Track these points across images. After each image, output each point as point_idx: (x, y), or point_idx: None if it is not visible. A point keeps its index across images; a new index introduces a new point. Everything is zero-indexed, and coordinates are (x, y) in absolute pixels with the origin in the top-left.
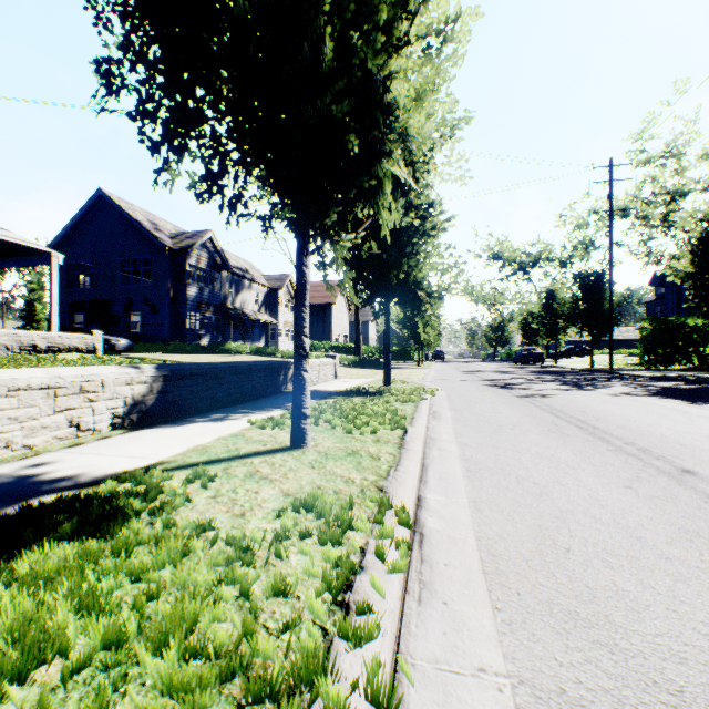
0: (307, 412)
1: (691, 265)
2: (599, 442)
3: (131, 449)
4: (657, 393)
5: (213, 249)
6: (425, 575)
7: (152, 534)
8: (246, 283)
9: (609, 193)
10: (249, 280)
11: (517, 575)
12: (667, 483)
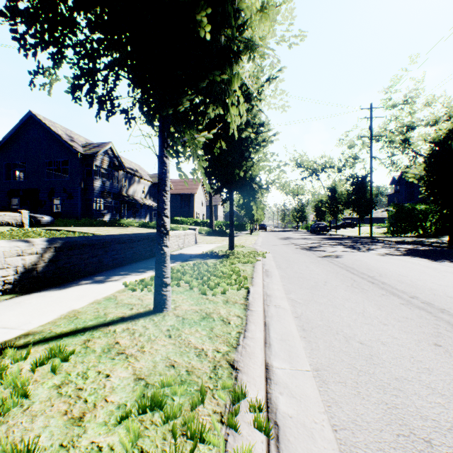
0: (167, 281)
1: (424, 170)
2: (392, 296)
3: (7, 317)
4: (408, 253)
5: (112, 155)
6: None
7: None
8: (136, 178)
9: (370, 125)
10: (138, 177)
11: None
12: None
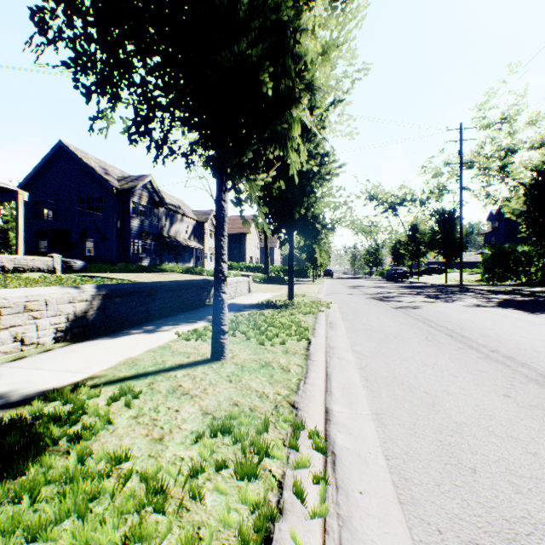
0: (225, 328)
1: (524, 205)
2: (470, 350)
3: (68, 362)
4: (501, 305)
5: (152, 190)
6: (343, 508)
7: (63, 471)
8: (179, 216)
9: (459, 149)
10: (181, 215)
11: (433, 505)
12: (539, 391)
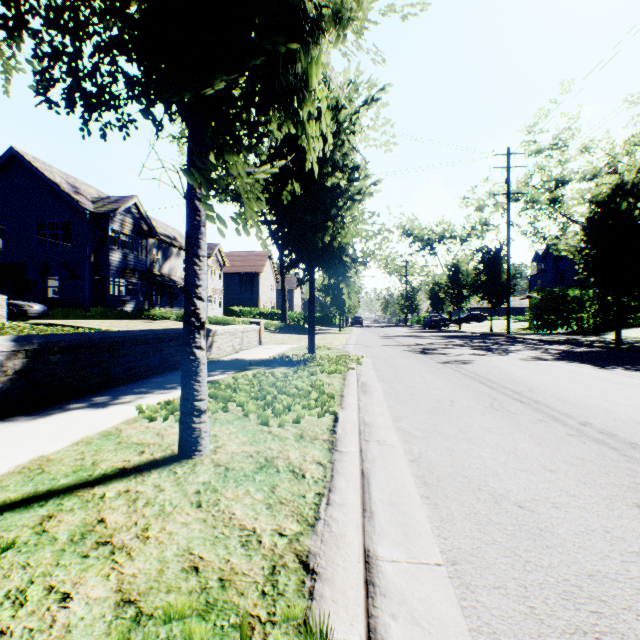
0: (202, 406)
1: (582, 241)
2: (554, 423)
3: None
4: (563, 357)
5: (138, 215)
6: None
7: None
8: (174, 250)
9: (507, 178)
10: (177, 248)
11: None
12: None
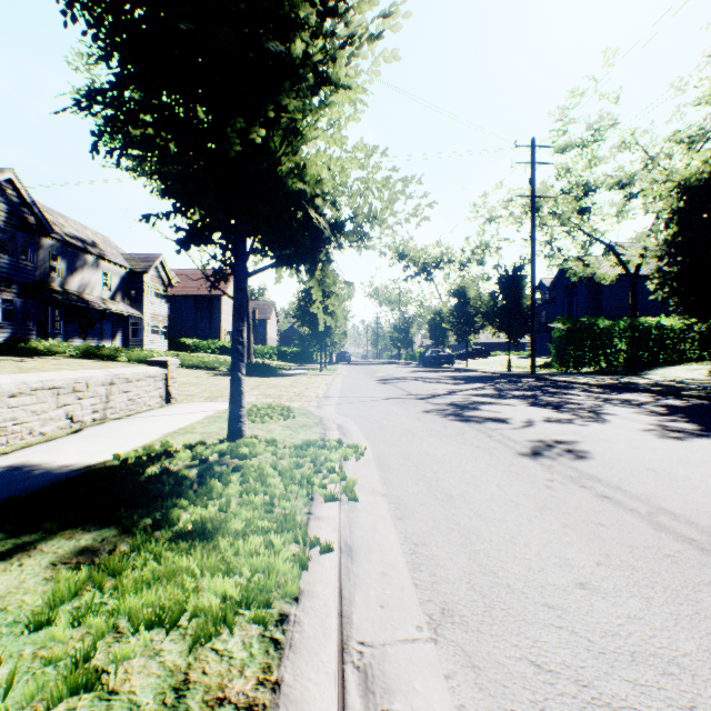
0: None
1: (665, 243)
2: None
3: None
4: (709, 426)
5: (18, 200)
6: None
7: None
8: (89, 258)
9: (532, 176)
10: (94, 256)
11: None
12: None
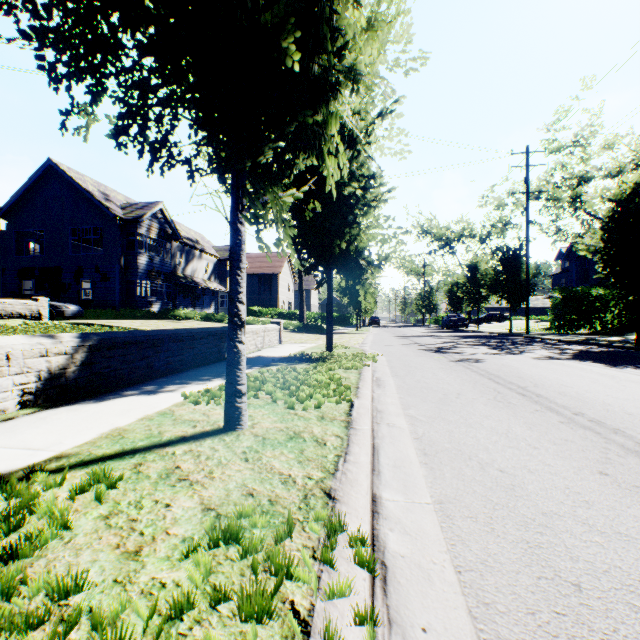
0: (243, 389)
1: (601, 240)
2: (549, 413)
3: (31, 436)
4: (577, 357)
5: (163, 220)
6: None
7: None
8: (196, 253)
9: (526, 176)
10: (200, 250)
11: None
12: None
